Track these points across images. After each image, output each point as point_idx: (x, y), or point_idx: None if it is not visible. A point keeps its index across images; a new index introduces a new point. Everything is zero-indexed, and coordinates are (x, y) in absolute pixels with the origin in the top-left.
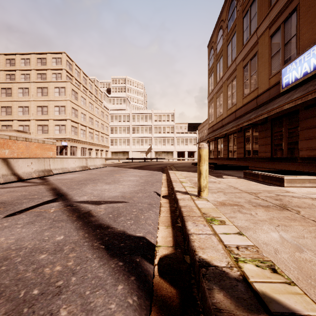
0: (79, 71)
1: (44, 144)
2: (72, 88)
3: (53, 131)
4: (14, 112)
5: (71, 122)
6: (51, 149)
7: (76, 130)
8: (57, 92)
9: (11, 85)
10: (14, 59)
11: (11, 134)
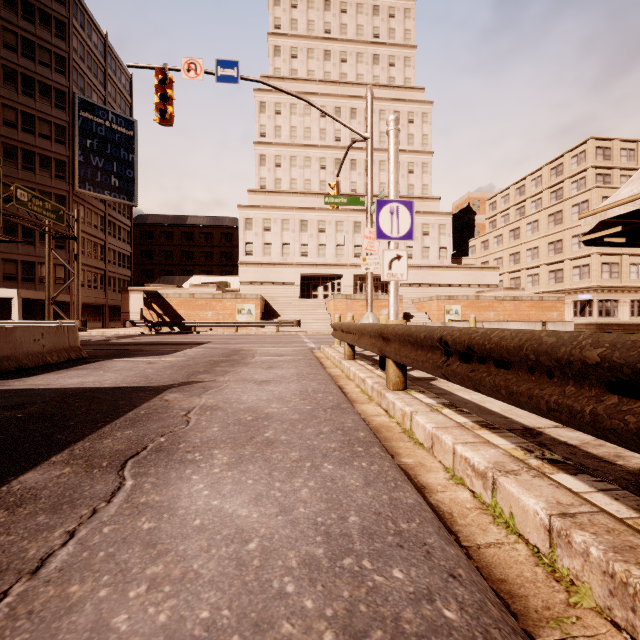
0: (632, 147)
1: (542, 301)
2: (604, 195)
3: (570, 278)
4: (521, 259)
5: (602, 257)
6: (554, 308)
7: (615, 268)
8: (575, 212)
9: (519, 223)
10: (523, 186)
11: (498, 294)
